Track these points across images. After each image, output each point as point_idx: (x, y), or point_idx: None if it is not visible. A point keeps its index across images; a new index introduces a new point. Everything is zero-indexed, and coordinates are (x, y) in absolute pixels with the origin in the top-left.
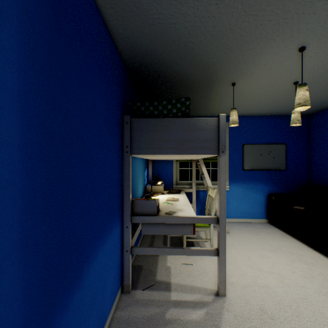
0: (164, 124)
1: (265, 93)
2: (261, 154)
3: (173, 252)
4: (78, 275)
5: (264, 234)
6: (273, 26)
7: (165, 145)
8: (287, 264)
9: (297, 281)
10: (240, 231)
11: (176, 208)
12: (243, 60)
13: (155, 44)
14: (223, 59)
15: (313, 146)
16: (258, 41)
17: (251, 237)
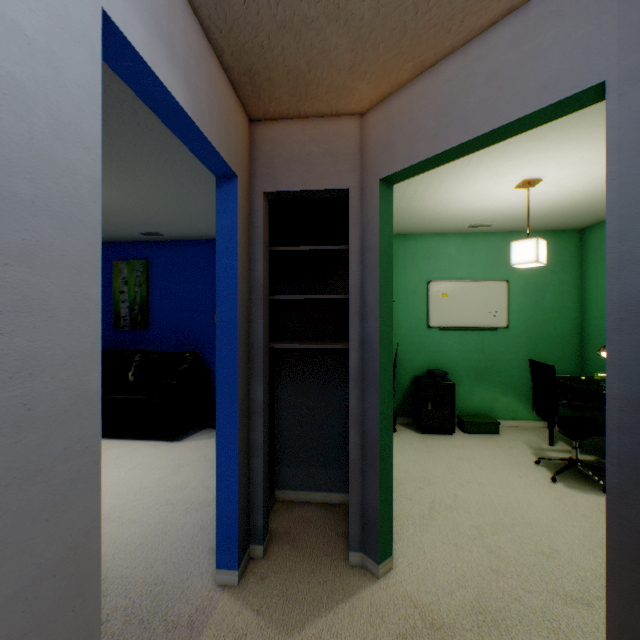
0: None
1: None
2: None
3: None
4: None
5: None
6: None
7: None
8: None
9: None
10: None
11: None
12: None
13: None
14: None
15: None
16: None
17: None
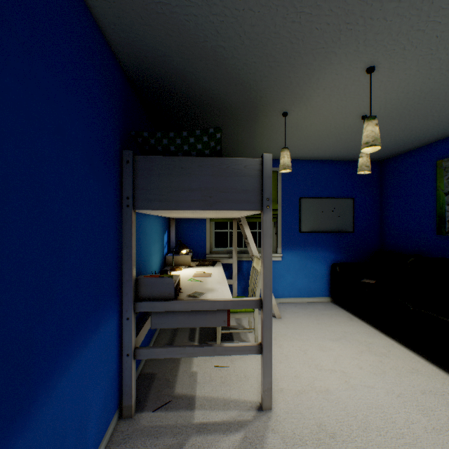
0: (184, 166)
1: (327, 129)
2: (322, 211)
3: (199, 352)
4: (23, 409)
5: (326, 318)
6: (333, 33)
7: (186, 197)
8: (353, 357)
9: (365, 380)
10: (295, 315)
11: (205, 287)
12: (295, 80)
13: (169, 45)
14: (268, 76)
15: (387, 202)
16: (314, 53)
17: (310, 322)
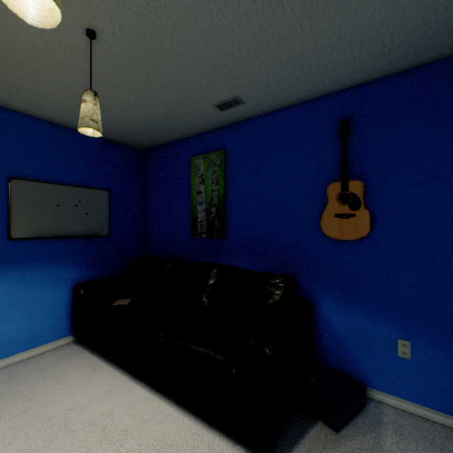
0: None
1: (27, 35)
2: (59, 205)
3: None
4: None
5: (49, 385)
6: None
7: None
8: None
9: None
10: None
11: None
12: None
13: None
14: None
15: (149, 199)
16: None
17: (6, 416)
